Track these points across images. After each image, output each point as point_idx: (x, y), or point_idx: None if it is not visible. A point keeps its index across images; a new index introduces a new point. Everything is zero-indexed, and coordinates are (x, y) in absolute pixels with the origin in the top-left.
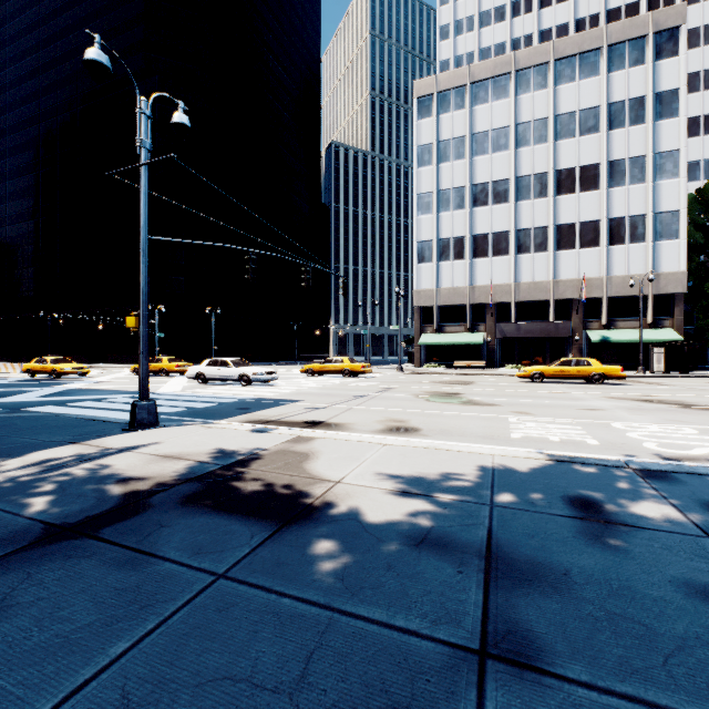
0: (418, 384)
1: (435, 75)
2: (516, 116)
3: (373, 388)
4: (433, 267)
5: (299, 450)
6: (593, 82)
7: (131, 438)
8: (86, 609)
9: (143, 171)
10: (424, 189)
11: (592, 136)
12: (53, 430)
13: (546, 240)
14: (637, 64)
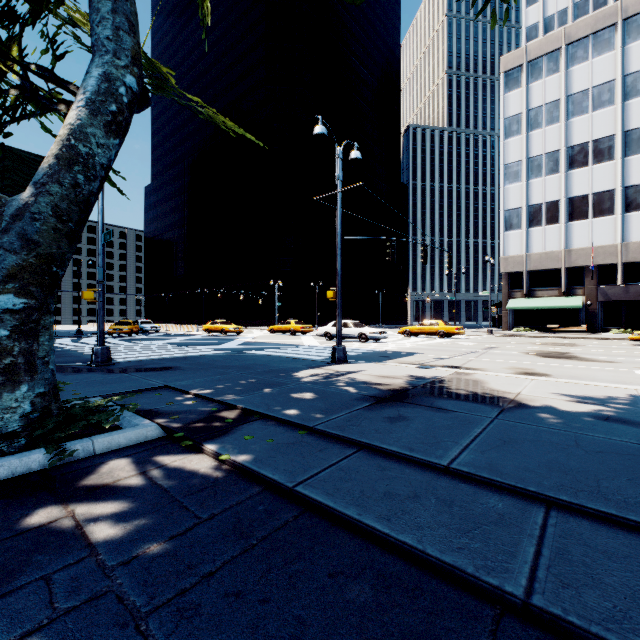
0: (518, 345)
1: (525, 46)
2: (624, 68)
3: (476, 346)
4: (522, 233)
5: (468, 378)
6: None
7: (344, 367)
8: (443, 420)
9: (339, 195)
10: (512, 159)
11: None
12: (286, 362)
13: None
14: None
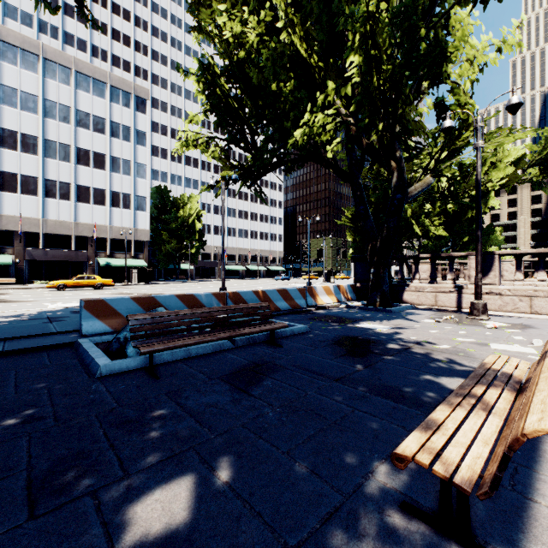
0: None
1: None
2: (45, 92)
3: None
4: None
5: None
6: (102, 102)
7: None
8: None
9: None
10: None
11: (101, 135)
12: None
13: (70, 193)
14: (127, 107)
